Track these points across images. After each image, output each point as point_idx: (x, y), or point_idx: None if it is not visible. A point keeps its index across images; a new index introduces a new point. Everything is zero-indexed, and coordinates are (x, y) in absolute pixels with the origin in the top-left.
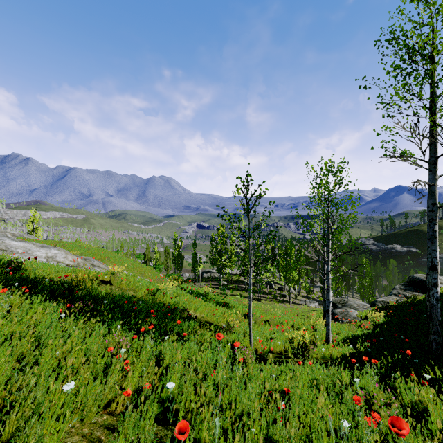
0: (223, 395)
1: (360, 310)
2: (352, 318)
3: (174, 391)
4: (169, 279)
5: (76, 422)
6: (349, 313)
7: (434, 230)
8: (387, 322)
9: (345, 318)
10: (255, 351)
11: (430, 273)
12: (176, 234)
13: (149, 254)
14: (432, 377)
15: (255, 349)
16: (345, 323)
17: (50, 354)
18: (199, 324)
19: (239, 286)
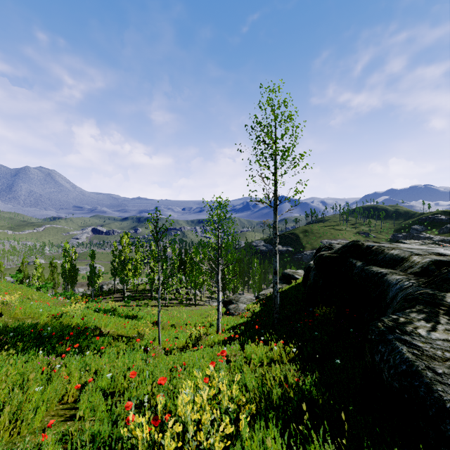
0: (144, 373)
1: (247, 303)
2: (241, 311)
3: (109, 380)
4: (72, 300)
5: (42, 412)
6: (239, 307)
7: (276, 249)
8: (261, 310)
9: (236, 311)
10: (163, 349)
11: (274, 276)
12: (67, 245)
13: (27, 270)
14: (265, 338)
15: (163, 348)
16: (236, 316)
17: (4, 377)
18: (112, 338)
19: (145, 295)
